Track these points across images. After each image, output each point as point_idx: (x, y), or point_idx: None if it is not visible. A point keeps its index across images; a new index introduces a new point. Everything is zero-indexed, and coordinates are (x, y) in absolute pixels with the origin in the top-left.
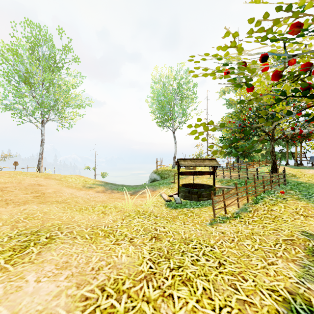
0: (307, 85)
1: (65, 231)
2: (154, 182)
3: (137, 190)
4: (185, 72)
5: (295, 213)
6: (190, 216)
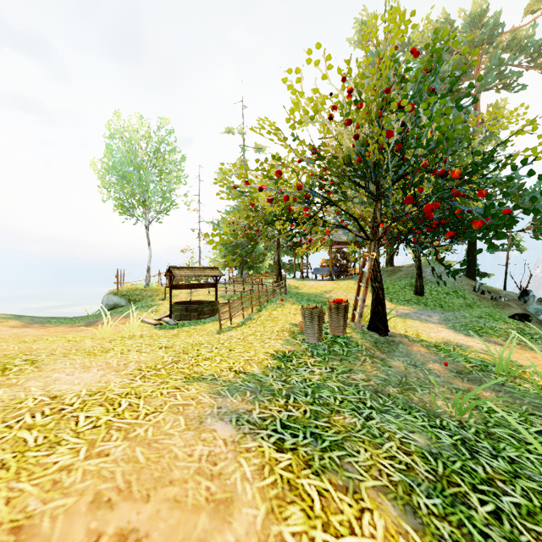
0: (288, 210)
1: (43, 355)
2: (119, 308)
3: (92, 320)
4: (168, 134)
5: (288, 313)
6: (194, 332)
